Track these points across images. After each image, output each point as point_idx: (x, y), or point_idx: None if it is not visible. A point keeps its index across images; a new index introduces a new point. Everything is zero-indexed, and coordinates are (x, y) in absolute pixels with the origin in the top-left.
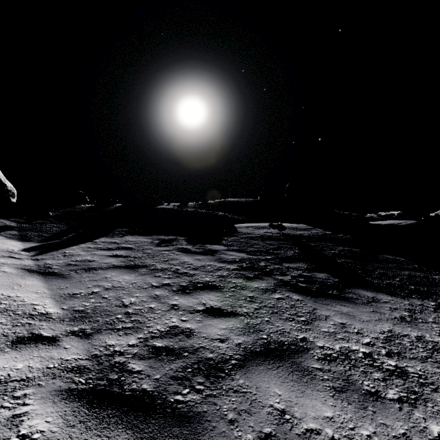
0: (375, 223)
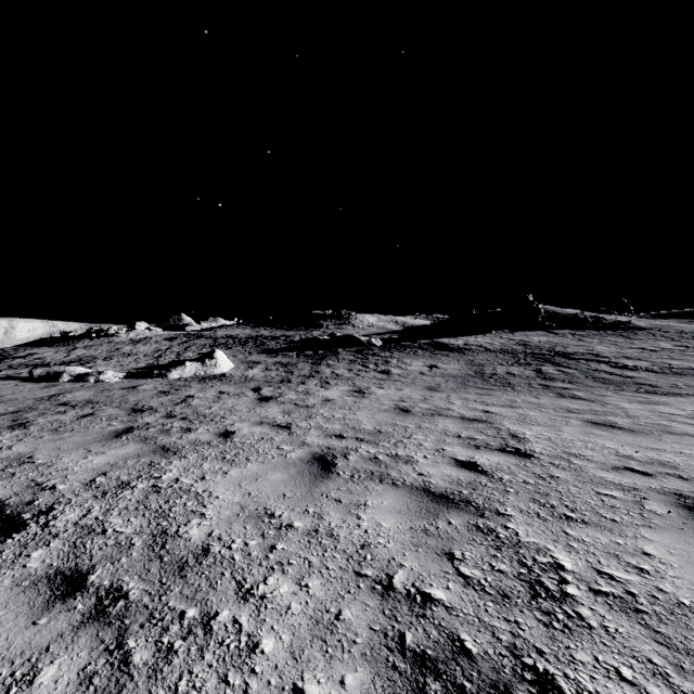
0: None
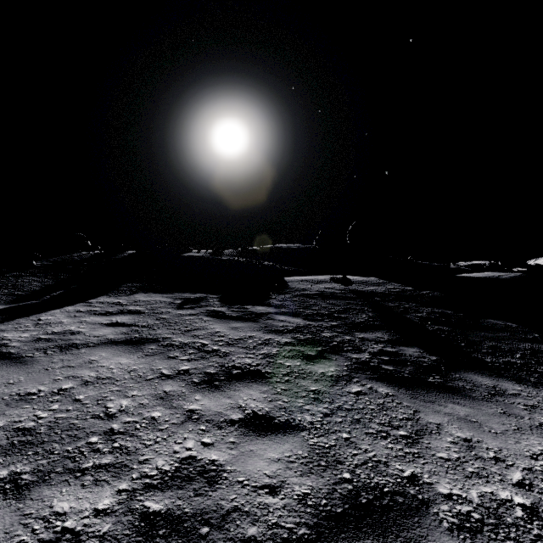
0: (467, 275)
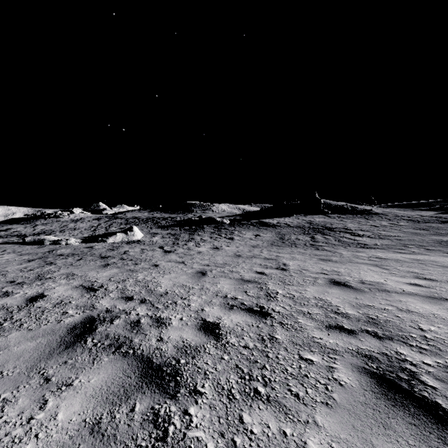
0: None
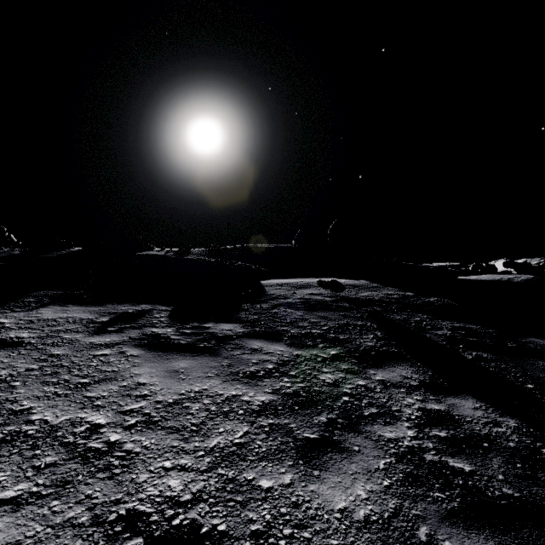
0: (469, 278)
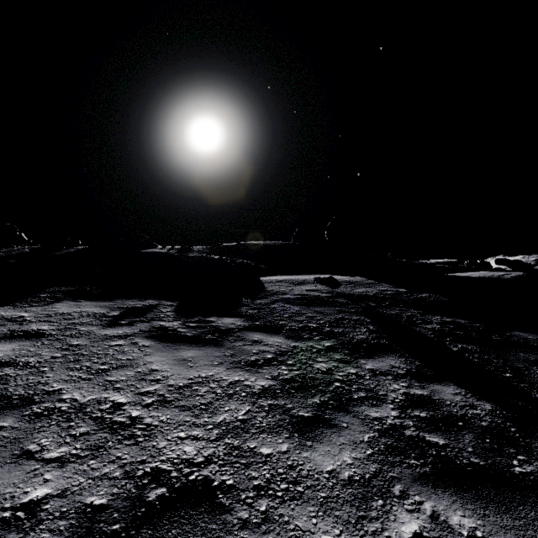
0: (462, 275)
